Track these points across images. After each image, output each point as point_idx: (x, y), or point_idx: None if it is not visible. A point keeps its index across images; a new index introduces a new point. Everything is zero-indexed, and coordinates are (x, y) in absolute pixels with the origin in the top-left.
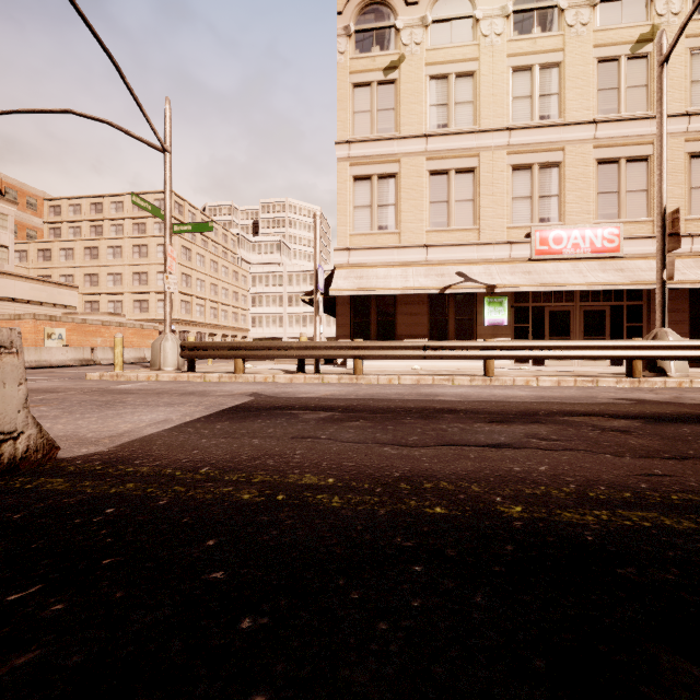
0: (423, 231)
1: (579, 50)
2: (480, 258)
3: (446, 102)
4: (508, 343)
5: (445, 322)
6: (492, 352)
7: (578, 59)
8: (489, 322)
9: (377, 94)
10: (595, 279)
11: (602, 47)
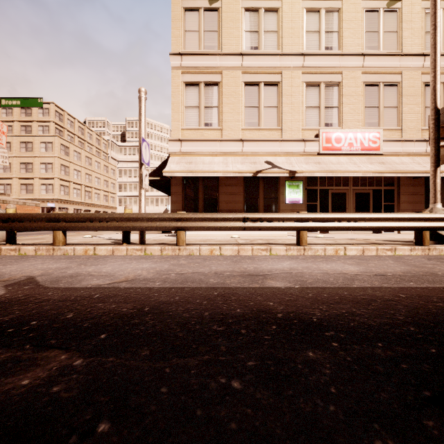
0: (240, 129)
1: (352, 1)
2: (283, 151)
3: (257, 29)
4: (319, 215)
5: (256, 200)
6: (306, 224)
7: (351, 7)
8: (289, 200)
9: (204, 18)
10: (366, 168)
11: (367, 1)
